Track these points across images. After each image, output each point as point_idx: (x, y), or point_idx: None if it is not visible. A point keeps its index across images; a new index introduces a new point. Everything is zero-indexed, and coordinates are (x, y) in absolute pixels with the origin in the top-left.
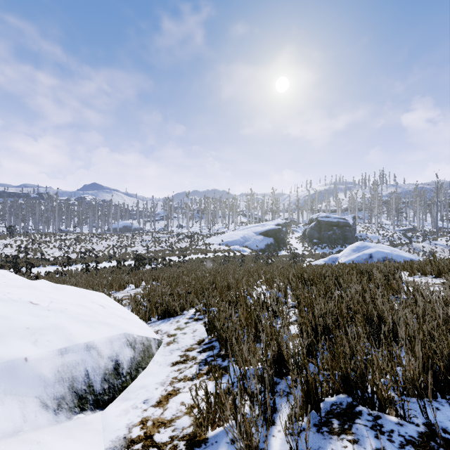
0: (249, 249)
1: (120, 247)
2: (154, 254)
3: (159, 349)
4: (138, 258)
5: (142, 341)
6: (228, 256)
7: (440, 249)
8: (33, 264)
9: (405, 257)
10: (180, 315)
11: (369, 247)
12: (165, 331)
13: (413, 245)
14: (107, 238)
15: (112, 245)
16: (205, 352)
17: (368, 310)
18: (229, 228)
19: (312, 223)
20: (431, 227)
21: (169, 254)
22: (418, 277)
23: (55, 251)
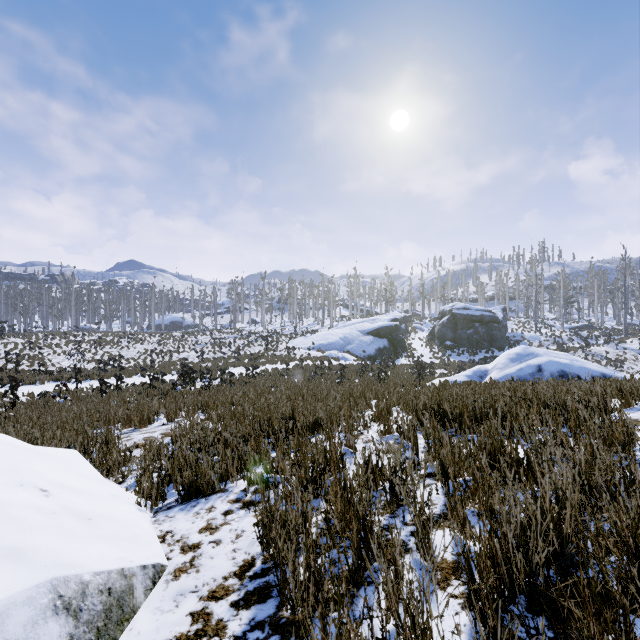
0: (352, 356)
1: (162, 352)
2: (211, 364)
3: (154, 589)
4: (183, 371)
5: (106, 584)
6: (321, 367)
7: (631, 356)
8: (17, 382)
9: (593, 371)
10: (218, 492)
11: (536, 355)
12: (180, 535)
13: (591, 350)
14: (144, 340)
15: (150, 350)
16: (248, 608)
17: (637, 534)
18: (324, 324)
19: (444, 317)
20: (614, 323)
21: (233, 363)
22: (639, 410)
23: (65, 359)
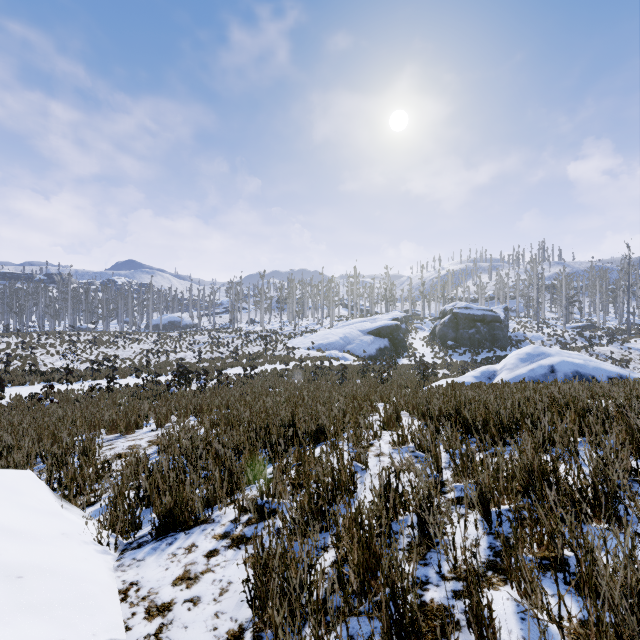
0: (352, 356)
1: (158, 352)
2: (209, 364)
3: None
4: (178, 372)
5: None
6: (322, 368)
7: (636, 356)
8: (1, 383)
9: (609, 372)
10: (202, 523)
11: (548, 355)
12: (147, 590)
13: (594, 350)
14: (141, 340)
15: (146, 350)
16: None
17: None
18: (323, 324)
19: (445, 317)
20: (616, 323)
21: (231, 363)
22: None
23: (58, 359)
